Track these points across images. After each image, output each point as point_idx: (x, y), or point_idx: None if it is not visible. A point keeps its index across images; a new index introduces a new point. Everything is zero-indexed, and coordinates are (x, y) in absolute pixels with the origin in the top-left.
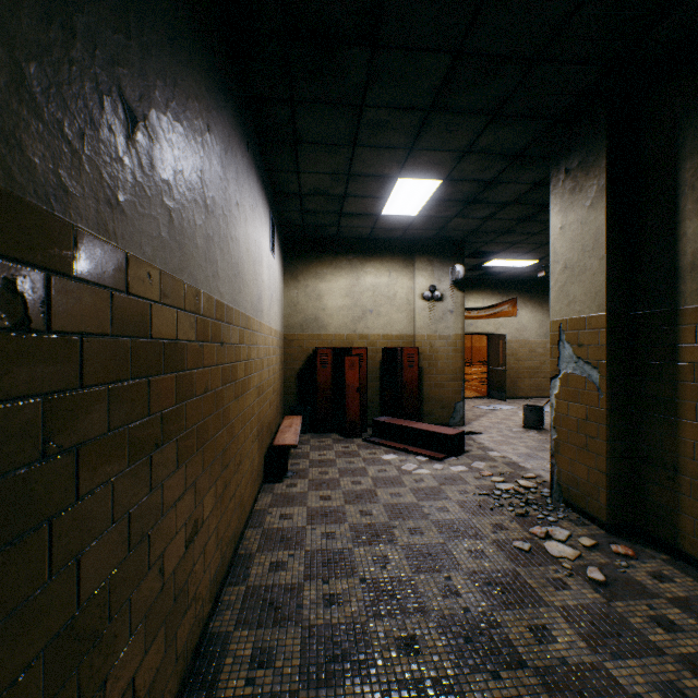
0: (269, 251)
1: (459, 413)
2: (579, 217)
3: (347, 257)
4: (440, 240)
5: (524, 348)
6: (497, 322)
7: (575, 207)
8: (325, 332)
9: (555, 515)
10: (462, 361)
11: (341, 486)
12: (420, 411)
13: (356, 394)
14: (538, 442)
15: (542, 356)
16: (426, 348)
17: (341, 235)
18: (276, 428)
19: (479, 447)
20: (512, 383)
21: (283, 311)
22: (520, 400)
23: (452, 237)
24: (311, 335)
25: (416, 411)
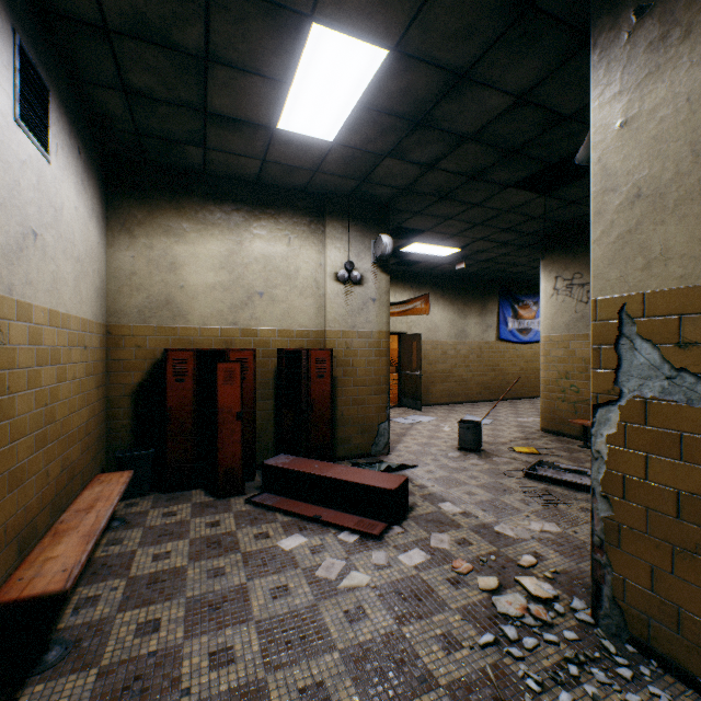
0: (12, 121)
1: (384, 438)
2: (683, 88)
3: (222, 208)
4: (359, 200)
5: (436, 350)
6: (410, 320)
7: (669, 72)
8: (185, 323)
9: (648, 696)
10: (388, 367)
11: (181, 688)
12: (333, 439)
13: (235, 423)
14: (490, 475)
15: (454, 358)
16: (342, 350)
17: (213, 169)
18: (63, 509)
19: (424, 496)
20: (424, 389)
21: (101, 284)
22: (434, 408)
23: (375, 197)
24: (159, 328)
25: (328, 441)
